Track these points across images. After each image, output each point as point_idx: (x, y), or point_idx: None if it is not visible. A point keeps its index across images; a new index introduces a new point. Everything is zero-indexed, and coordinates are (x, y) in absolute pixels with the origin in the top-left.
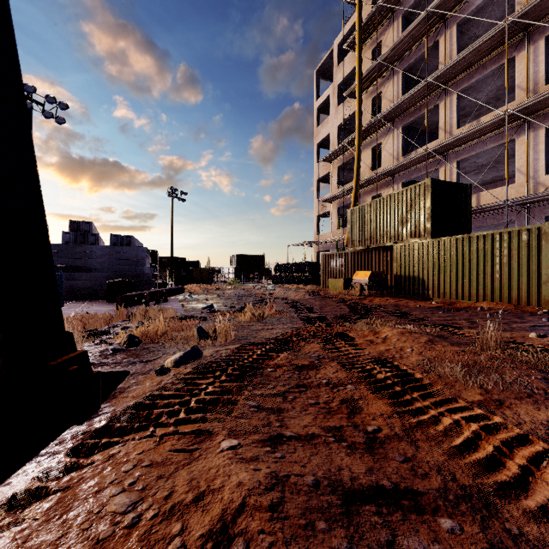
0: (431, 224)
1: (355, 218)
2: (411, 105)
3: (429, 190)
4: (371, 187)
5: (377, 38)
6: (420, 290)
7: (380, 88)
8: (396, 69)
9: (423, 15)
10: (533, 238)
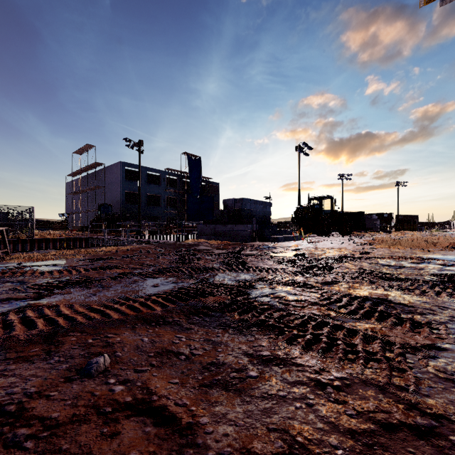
0: None
1: None
2: None
3: None
4: None
5: None
6: None
7: None
8: None
9: None
10: None
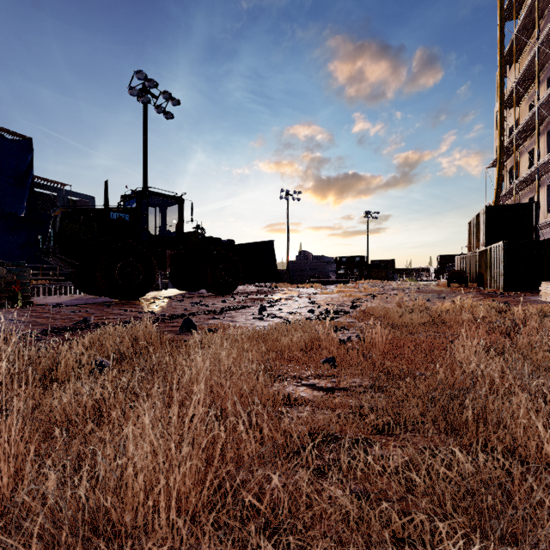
0: (485, 237)
1: (469, 229)
2: (545, 117)
3: (484, 214)
4: (526, 190)
5: (514, 62)
6: (482, 283)
7: (533, 95)
8: (543, 78)
9: (535, 48)
10: (500, 250)
